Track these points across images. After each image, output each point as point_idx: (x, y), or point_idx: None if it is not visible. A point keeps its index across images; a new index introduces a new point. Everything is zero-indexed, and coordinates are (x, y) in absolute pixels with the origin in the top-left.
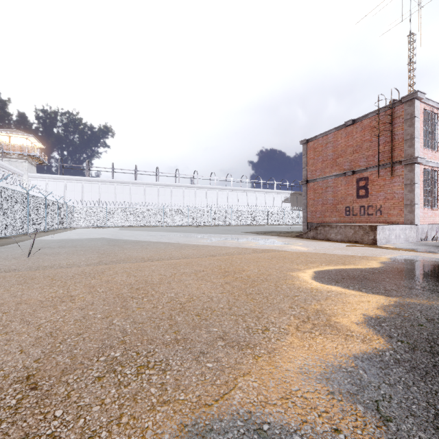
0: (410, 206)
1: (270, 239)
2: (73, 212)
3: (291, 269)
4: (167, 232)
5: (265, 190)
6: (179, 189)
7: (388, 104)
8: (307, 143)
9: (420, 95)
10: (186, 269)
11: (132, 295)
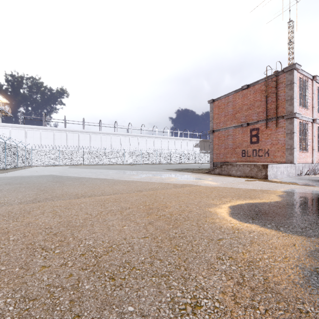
0: (290, 149)
1: (186, 174)
2: (31, 154)
3: (208, 204)
4: (106, 170)
5: (181, 138)
6: (117, 137)
7: (274, 73)
8: (213, 102)
9: (298, 66)
10: (113, 206)
11: (45, 244)
